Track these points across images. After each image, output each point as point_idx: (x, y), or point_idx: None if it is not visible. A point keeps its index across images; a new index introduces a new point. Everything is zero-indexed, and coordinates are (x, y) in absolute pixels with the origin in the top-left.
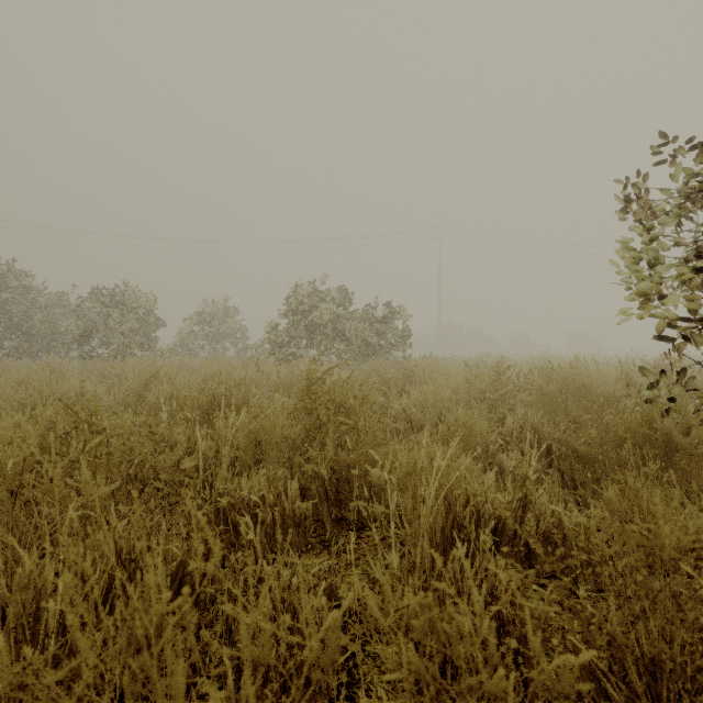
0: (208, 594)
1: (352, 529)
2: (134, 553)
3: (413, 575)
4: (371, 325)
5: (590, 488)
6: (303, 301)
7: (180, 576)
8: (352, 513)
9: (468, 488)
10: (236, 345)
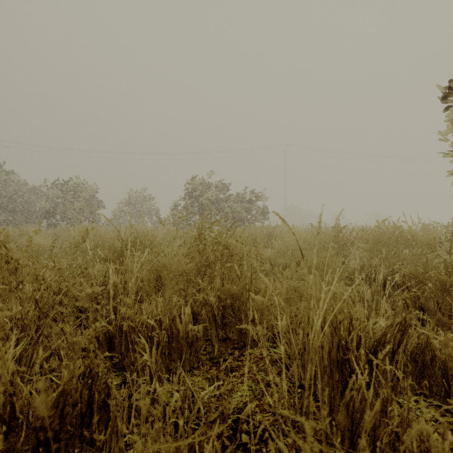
0: (94, 423)
1: (235, 348)
2: (3, 384)
3: (303, 398)
4: (242, 205)
5: (447, 313)
6: (196, 189)
7: (61, 406)
8: (247, 339)
9: (352, 312)
10: (152, 220)
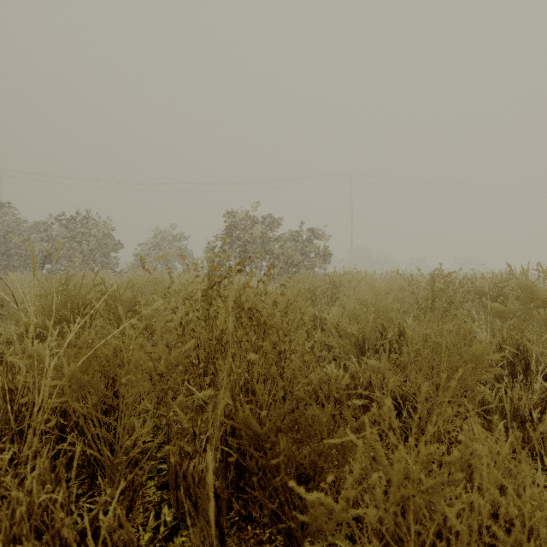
0: None
1: None
2: None
3: None
4: (296, 245)
5: None
6: (237, 225)
7: None
8: None
9: None
10: (184, 265)
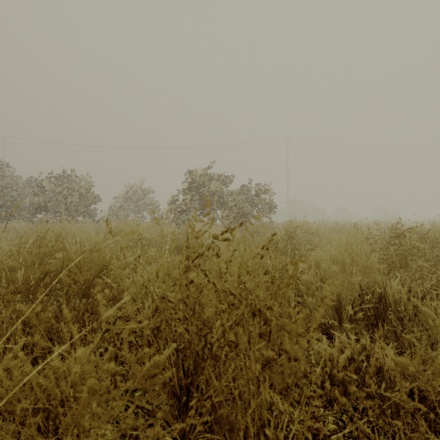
0: None
1: None
2: None
3: None
4: (247, 198)
5: None
6: (196, 181)
7: None
8: None
9: None
10: (151, 214)
